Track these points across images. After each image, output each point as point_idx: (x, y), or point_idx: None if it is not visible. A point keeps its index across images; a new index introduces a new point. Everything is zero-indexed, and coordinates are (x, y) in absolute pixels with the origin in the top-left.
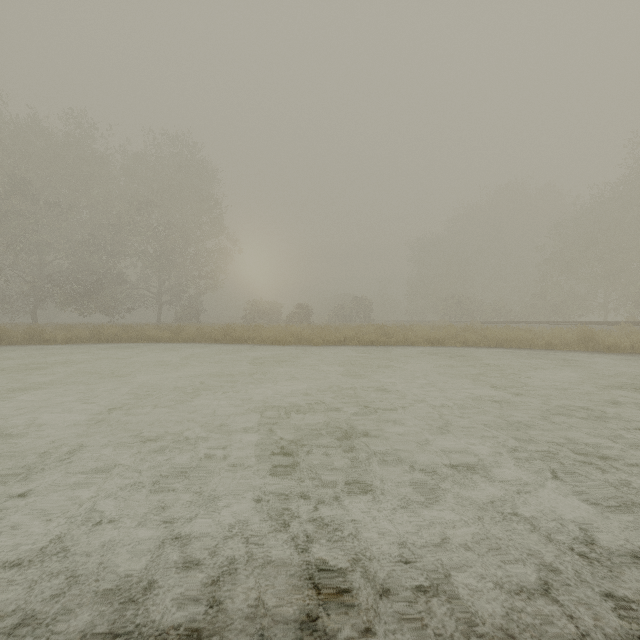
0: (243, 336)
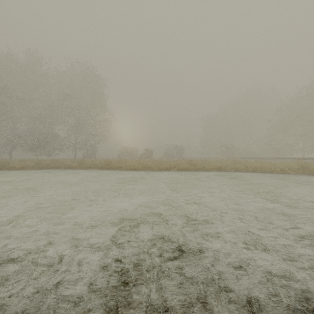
0: (116, 165)
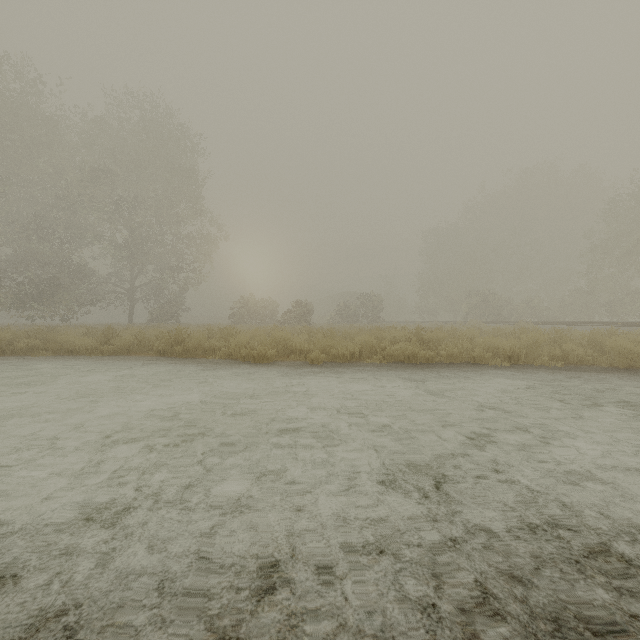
0: (200, 346)
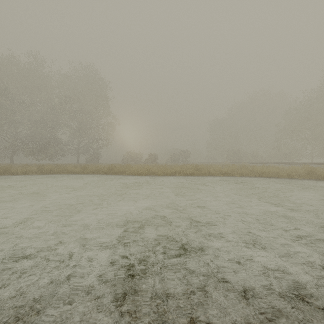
0: (120, 170)
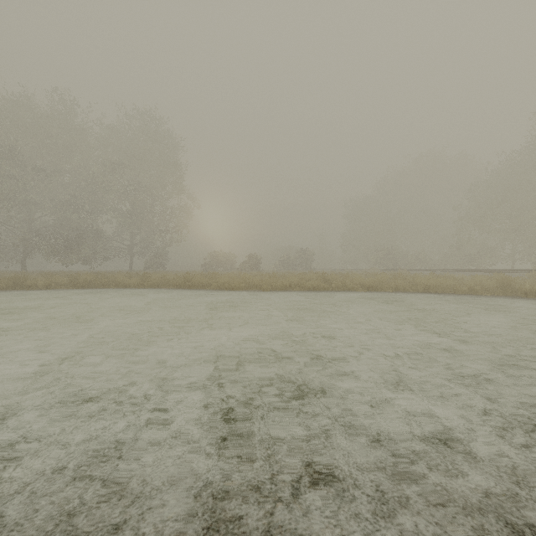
0: (201, 282)
